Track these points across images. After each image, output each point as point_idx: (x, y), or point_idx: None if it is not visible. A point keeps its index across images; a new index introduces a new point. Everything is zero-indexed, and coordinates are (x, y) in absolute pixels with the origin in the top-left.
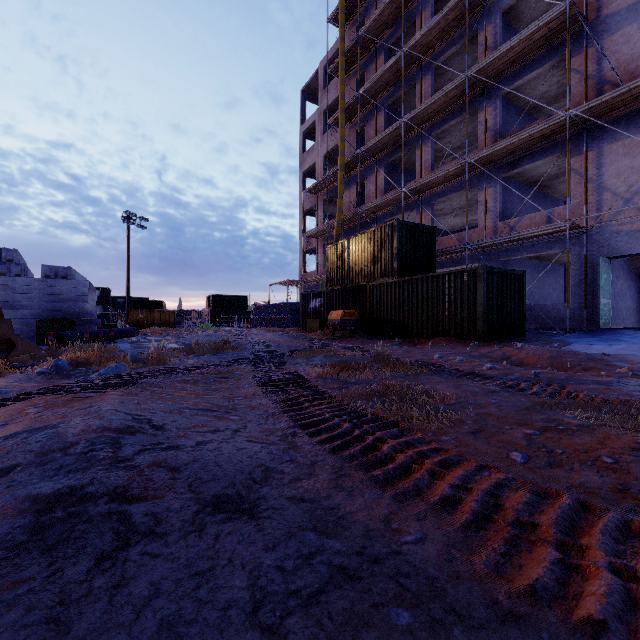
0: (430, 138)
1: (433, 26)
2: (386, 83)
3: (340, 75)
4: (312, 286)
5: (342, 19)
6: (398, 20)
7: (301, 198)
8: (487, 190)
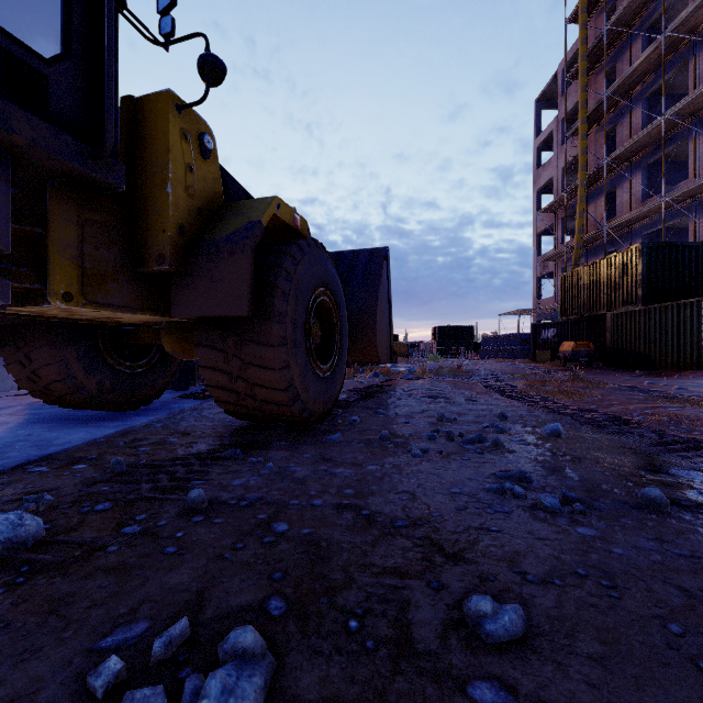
0: None
1: None
2: (643, 73)
3: (580, 82)
4: (548, 314)
5: (583, 20)
6: None
7: (535, 218)
8: None
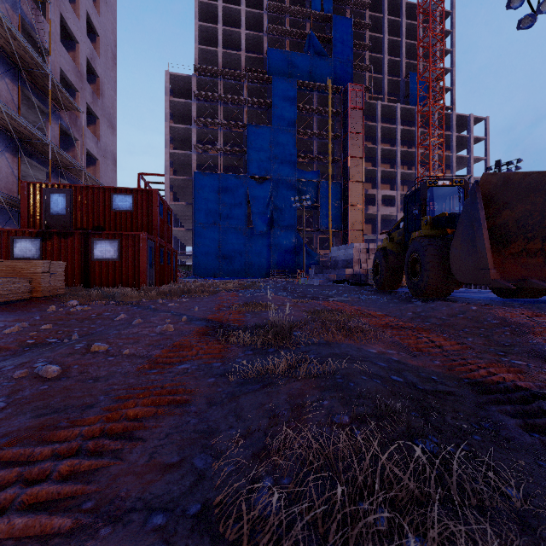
0: None
1: None
2: None
3: None
4: None
5: None
6: None
7: None
8: None
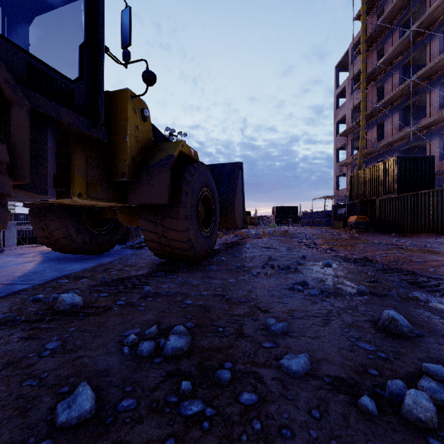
0: (438, 85)
1: (437, 6)
2: (399, 52)
3: (361, 57)
4: (343, 199)
5: (363, 18)
6: (410, 3)
7: (335, 139)
8: None
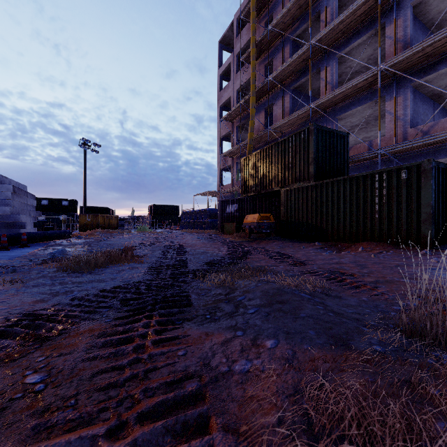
0: (334, 60)
1: None
2: (292, 17)
3: (252, 15)
4: (227, 196)
5: None
6: None
7: (219, 126)
8: (396, 99)
